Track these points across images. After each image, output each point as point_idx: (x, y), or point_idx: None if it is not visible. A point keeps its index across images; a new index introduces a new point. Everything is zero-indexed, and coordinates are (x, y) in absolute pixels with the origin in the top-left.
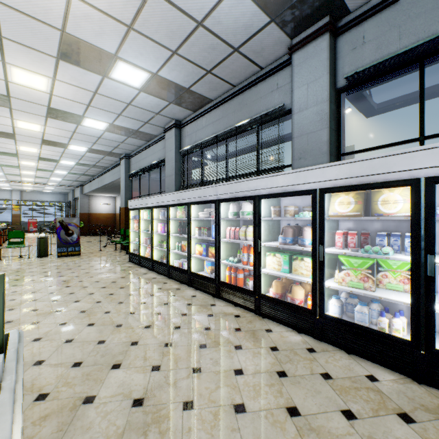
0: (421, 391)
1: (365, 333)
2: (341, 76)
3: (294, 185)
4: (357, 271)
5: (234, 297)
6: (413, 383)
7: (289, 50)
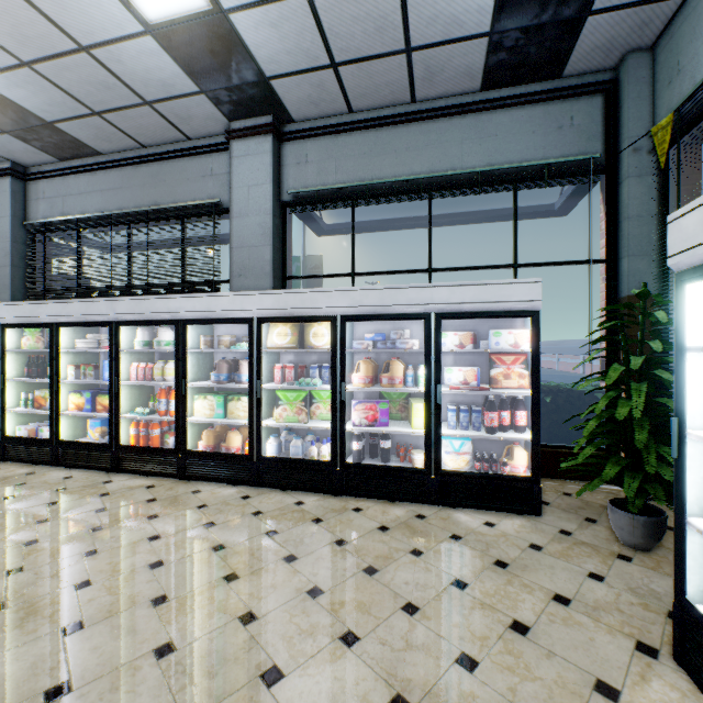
0: (336, 501)
1: (299, 465)
2: (286, 189)
3: (230, 311)
4: (293, 405)
5: (145, 464)
6: (332, 497)
7: (227, 133)
